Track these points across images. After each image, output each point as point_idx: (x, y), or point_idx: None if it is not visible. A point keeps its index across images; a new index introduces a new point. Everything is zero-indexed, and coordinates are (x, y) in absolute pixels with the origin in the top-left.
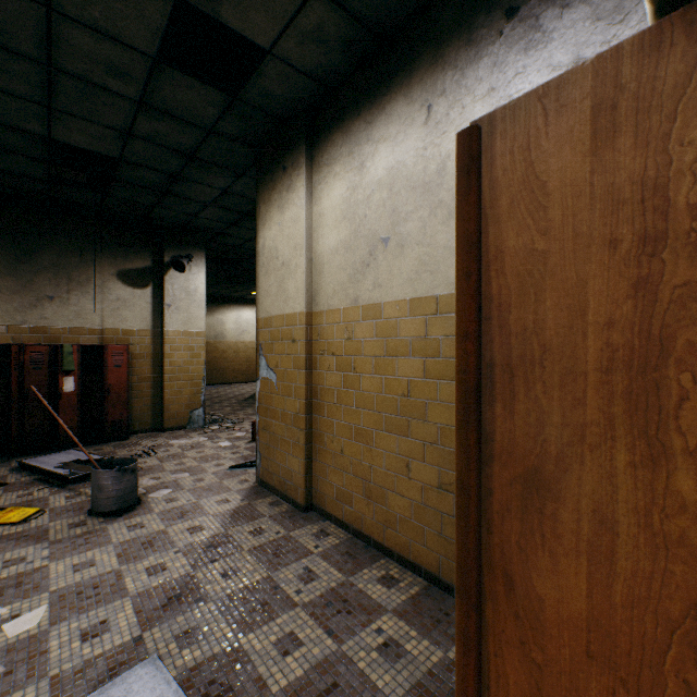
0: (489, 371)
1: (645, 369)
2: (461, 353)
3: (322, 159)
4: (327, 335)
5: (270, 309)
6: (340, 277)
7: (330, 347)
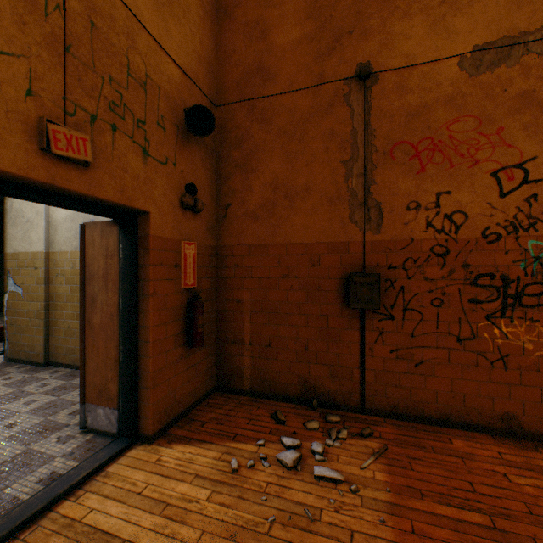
0: (87, 278)
1: (107, 277)
2: (81, 274)
3: None
4: (60, 265)
5: (18, 248)
6: (68, 234)
7: (62, 272)
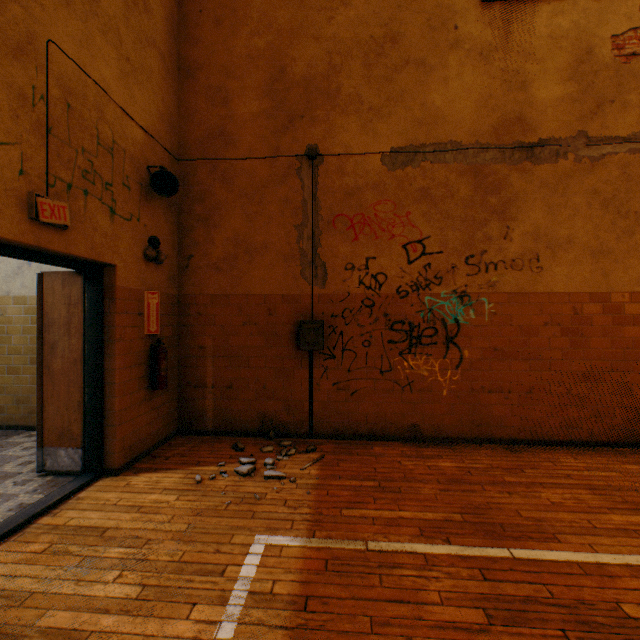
0: (46, 326)
1: (70, 324)
2: (39, 322)
3: None
4: None
5: None
6: None
7: None
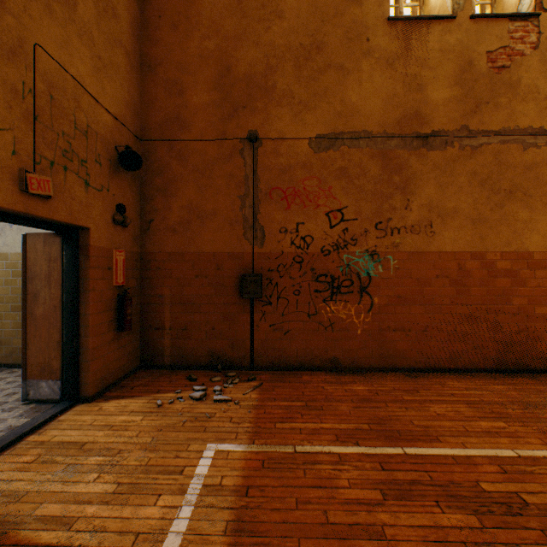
0: (29, 278)
1: (50, 277)
2: (23, 275)
3: None
4: None
5: None
6: None
7: None
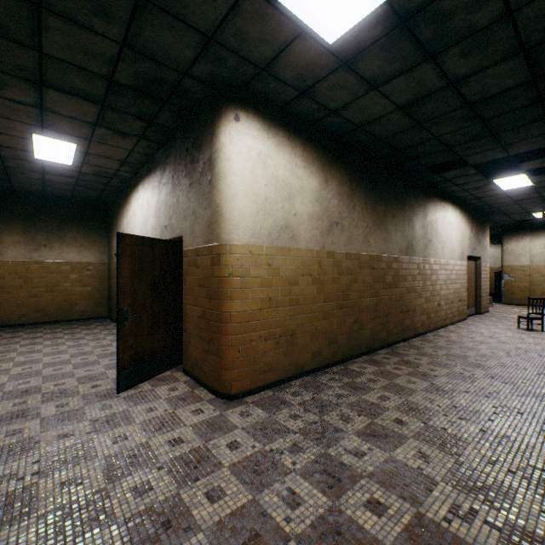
0: None
1: None
2: None
3: (534, 234)
4: (536, 270)
5: (510, 263)
6: (542, 259)
7: (538, 272)
